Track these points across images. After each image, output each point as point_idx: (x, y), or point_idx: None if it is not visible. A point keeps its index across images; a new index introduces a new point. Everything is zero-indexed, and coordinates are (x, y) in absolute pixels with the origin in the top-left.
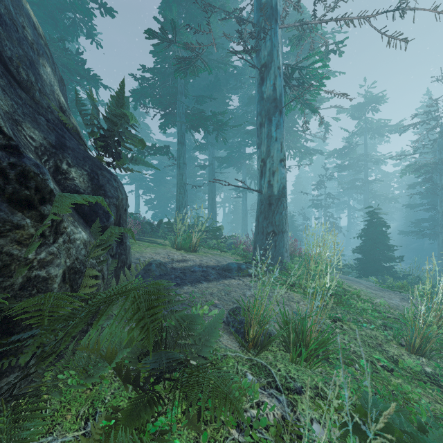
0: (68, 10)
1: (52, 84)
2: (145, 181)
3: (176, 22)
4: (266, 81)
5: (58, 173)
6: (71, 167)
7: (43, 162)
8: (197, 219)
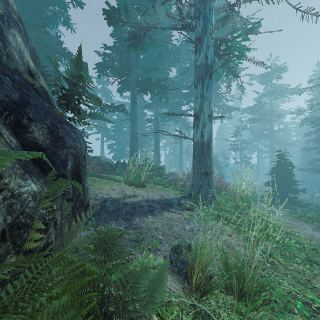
0: (50, 4)
1: (21, 51)
2: (107, 131)
3: (129, 9)
4: (200, 51)
5: (18, 127)
6: (32, 122)
7: (4, 117)
8: (145, 160)
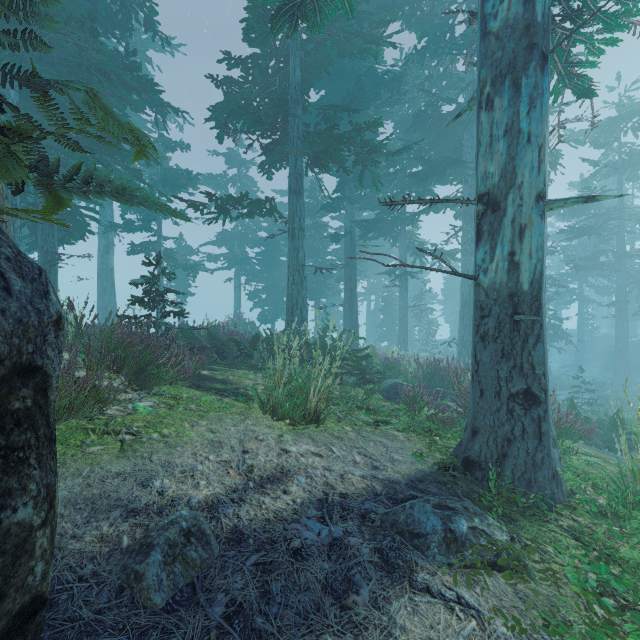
0: None
1: None
2: (248, 263)
3: None
4: None
5: None
6: None
7: None
8: (324, 332)
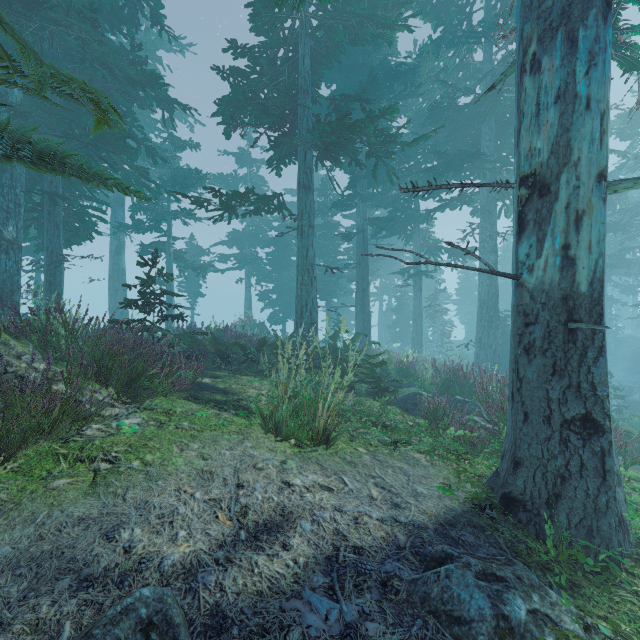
0: None
1: None
2: (259, 263)
3: None
4: None
5: None
6: None
7: None
8: (335, 336)
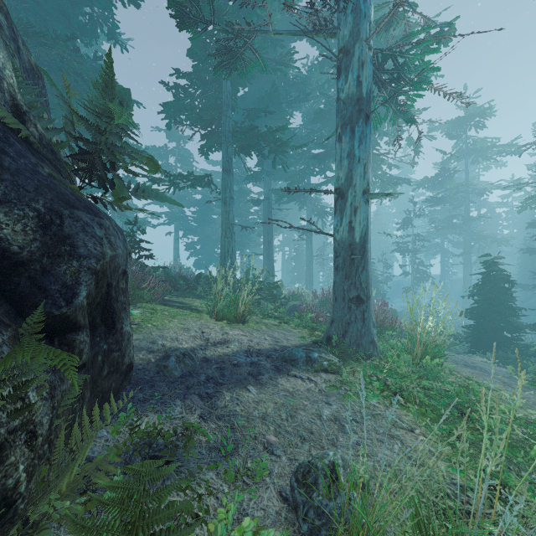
0: (84, 3)
1: None
2: (185, 220)
3: (218, 5)
4: (346, 73)
5: None
6: None
7: None
8: (248, 272)
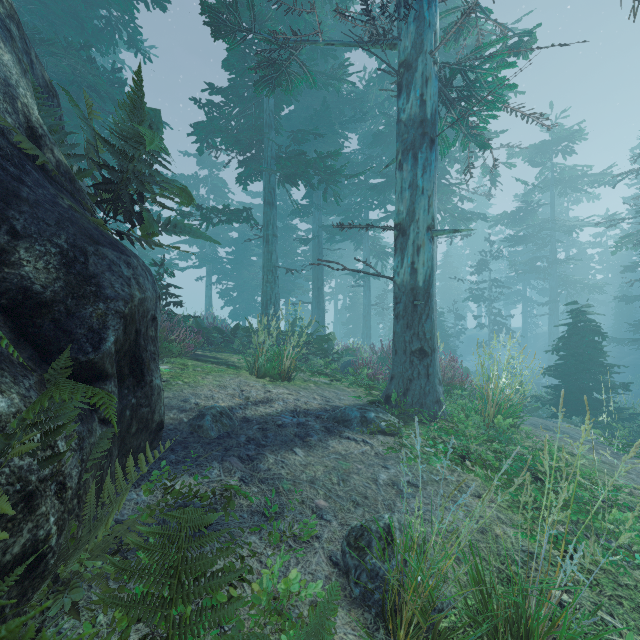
0: (100, 4)
1: (11, 84)
2: (219, 262)
3: (259, 9)
4: (408, 91)
5: None
6: (19, 239)
7: None
8: (294, 323)
